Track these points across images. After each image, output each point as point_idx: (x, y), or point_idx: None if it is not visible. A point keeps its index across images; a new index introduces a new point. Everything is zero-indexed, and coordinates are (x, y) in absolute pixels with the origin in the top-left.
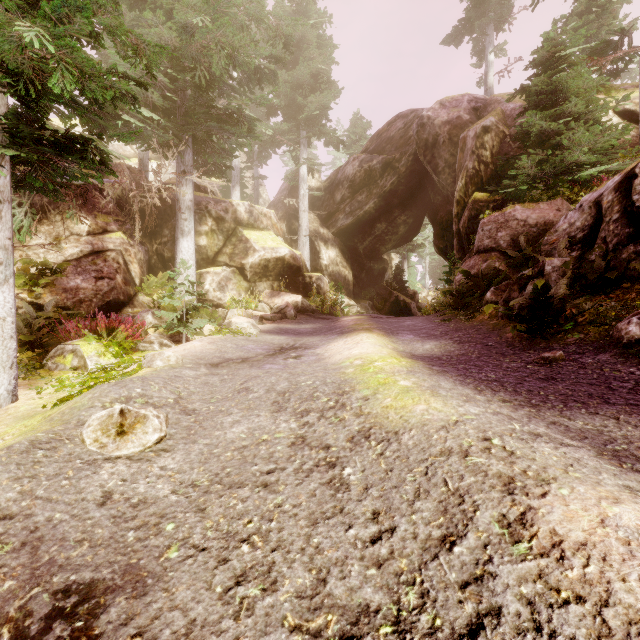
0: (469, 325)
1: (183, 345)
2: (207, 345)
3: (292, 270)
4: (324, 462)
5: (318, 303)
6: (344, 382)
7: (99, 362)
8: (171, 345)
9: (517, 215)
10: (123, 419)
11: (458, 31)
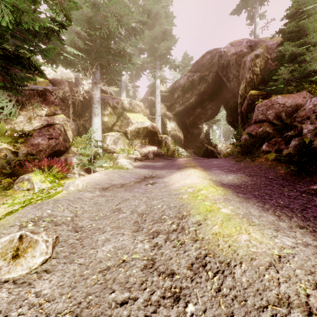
0: (253, 164)
1: (90, 176)
2: (103, 176)
3: (152, 133)
4: (169, 293)
5: (165, 151)
6: (182, 206)
7: (41, 186)
8: (85, 175)
9: (279, 101)
10: (20, 243)
11: (239, 7)
